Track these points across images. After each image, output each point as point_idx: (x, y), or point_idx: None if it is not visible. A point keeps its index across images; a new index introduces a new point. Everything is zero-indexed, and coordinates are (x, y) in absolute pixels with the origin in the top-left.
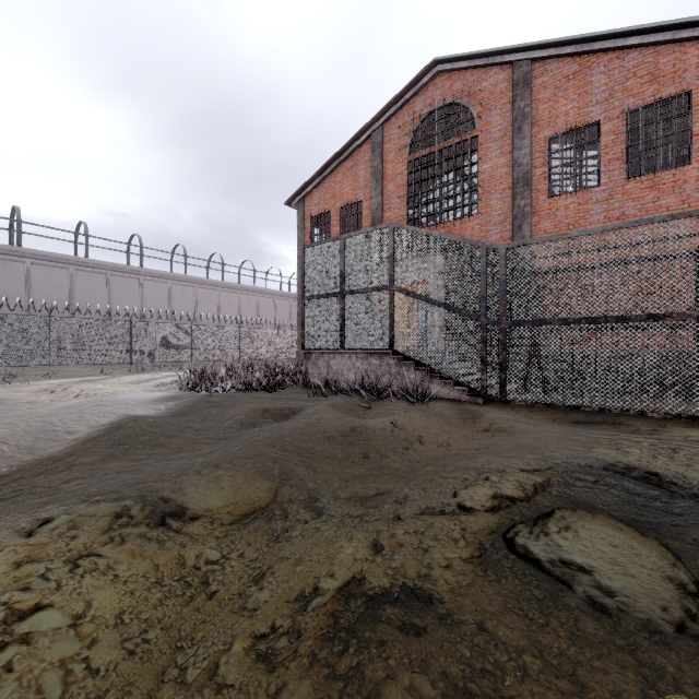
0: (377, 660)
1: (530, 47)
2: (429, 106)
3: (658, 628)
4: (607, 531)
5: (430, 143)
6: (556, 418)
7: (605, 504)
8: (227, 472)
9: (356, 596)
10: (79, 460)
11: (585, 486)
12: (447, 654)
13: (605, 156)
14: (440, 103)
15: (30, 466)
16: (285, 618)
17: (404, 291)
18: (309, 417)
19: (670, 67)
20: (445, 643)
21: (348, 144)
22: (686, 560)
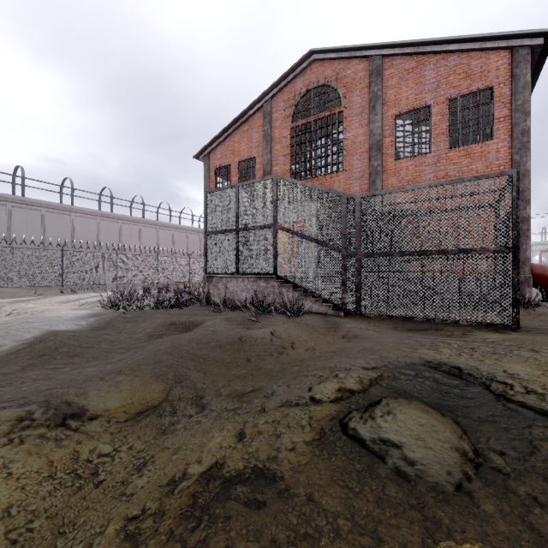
0: (221, 533)
1: (381, 46)
2: (307, 86)
3: (442, 489)
4: (418, 414)
5: (309, 115)
6: (396, 327)
7: (420, 392)
8: (128, 377)
9: (216, 479)
10: None
11: (408, 379)
12: (278, 523)
13: (434, 131)
14: (315, 84)
15: None
16: (154, 501)
17: (285, 228)
18: (206, 329)
19: (478, 68)
20: (278, 514)
21: (245, 112)
22: (470, 434)
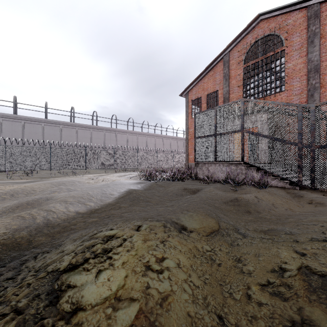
0: None
1: None
2: (255, 38)
3: None
4: None
5: (254, 57)
6: None
7: None
8: (193, 213)
9: (310, 274)
10: (121, 205)
11: None
12: None
13: None
14: (262, 35)
15: (104, 206)
16: (274, 279)
17: (250, 132)
18: (211, 192)
19: None
20: None
21: (211, 64)
22: None
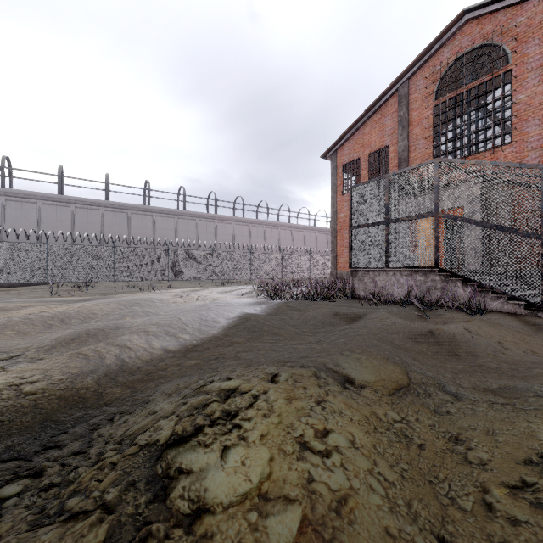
0: None
1: None
2: (456, 53)
3: None
4: None
5: (453, 87)
6: None
7: None
8: (362, 356)
9: None
10: (234, 339)
11: None
12: None
13: None
14: (468, 48)
15: (207, 341)
16: (535, 477)
17: (451, 216)
18: (383, 320)
19: None
20: None
21: (376, 101)
22: None
